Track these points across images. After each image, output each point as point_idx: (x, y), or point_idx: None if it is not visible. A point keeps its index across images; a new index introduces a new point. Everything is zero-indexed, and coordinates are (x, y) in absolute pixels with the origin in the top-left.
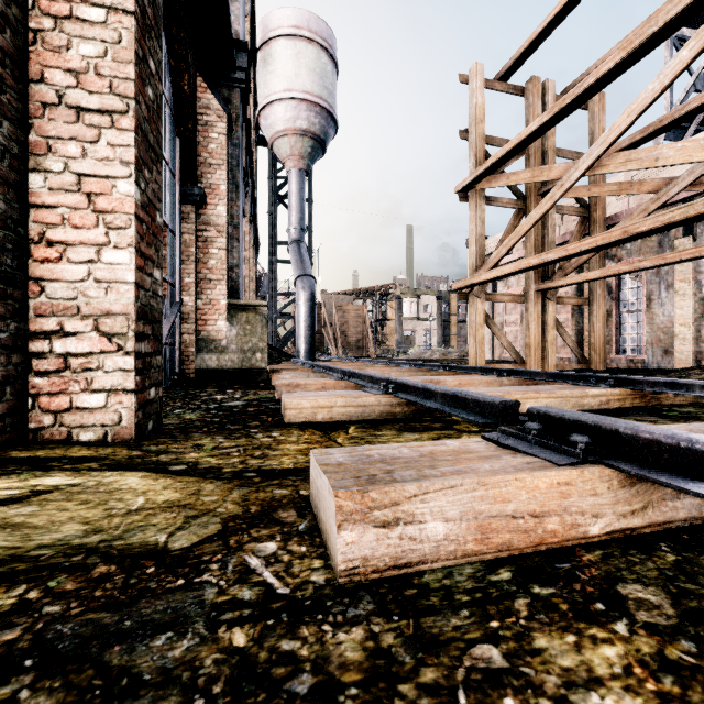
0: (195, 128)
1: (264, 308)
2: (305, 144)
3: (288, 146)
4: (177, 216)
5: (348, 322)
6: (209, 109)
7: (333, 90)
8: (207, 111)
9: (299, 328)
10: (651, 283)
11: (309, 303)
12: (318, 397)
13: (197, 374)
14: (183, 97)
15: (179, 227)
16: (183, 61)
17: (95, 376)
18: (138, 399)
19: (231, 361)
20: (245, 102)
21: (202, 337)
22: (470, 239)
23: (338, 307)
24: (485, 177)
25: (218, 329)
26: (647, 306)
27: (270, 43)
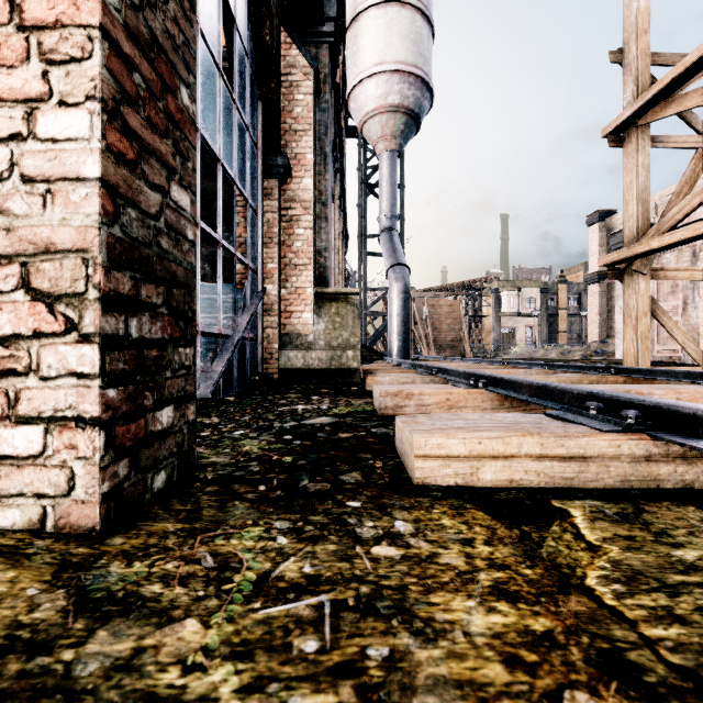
0: (278, 88)
1: (356, 297)
2: (397, 122)
3: (379, 127)
4: (259, 192)
5: (440, 319)
6: (294, 67)
7: (429, 57)
8: (292, 70)
9: (392, 323)
10: None
11: (403, 295)
12: (479, 433)
13: (281, 374)
14: (264, 51)
15: (262, 204)
16: (264, 4)
17: (22, 388)
18: (112, 438)
19: (318, 359)
20: (334, 63)
21: (287, 331)
22: (626, 196)
23: (429, 303)
24: (656, 104)
25: (304, 322)
26: None
27: (359, 17)
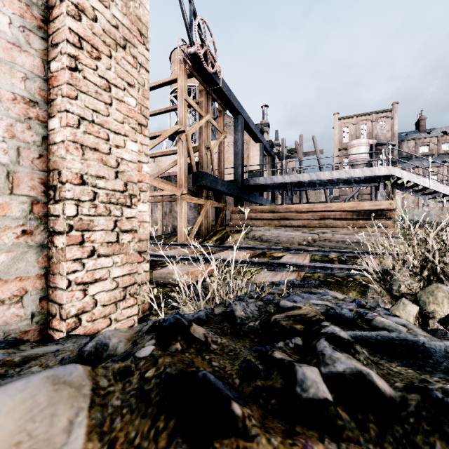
0: None
1: None
2: None
3: None
4: None
5: None
6: None
7: None
8: None
9: None
10: (152, 204)
11: None
12: None
13: None
14: None
15: None
16: None
17: None
18: None
19: None
20: None
21: None
22: None
23: None
24: None
25: None
26: (151, 212)
27: None
